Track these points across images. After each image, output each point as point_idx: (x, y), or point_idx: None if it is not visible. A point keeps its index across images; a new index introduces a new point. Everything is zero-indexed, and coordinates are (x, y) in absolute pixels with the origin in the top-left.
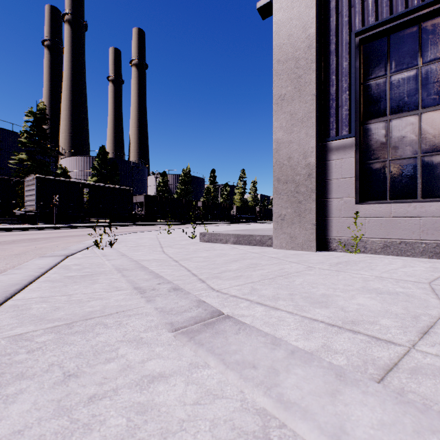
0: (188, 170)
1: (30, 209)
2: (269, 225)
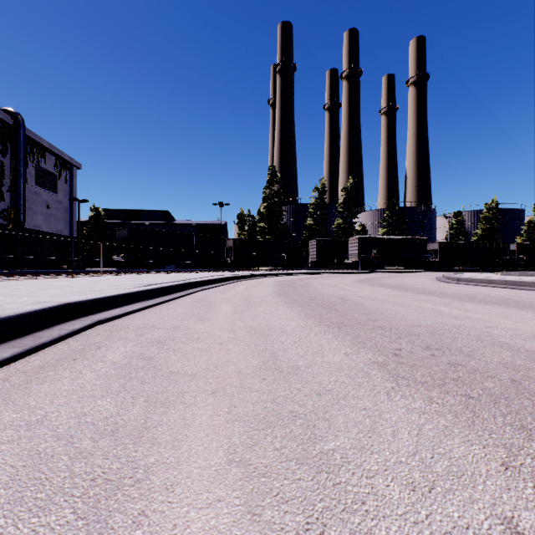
0: (494, 203)
1: (353, 259)
2: None
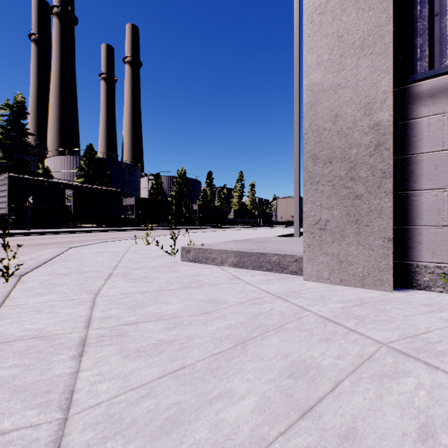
0: (184, 171)
1: (2, 212)
2: (272, 231)
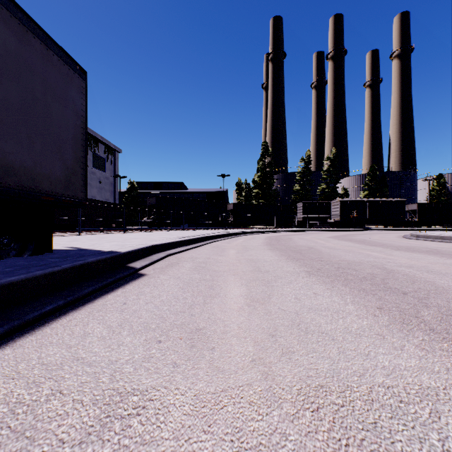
0: None
1: (335, 219)
2: None
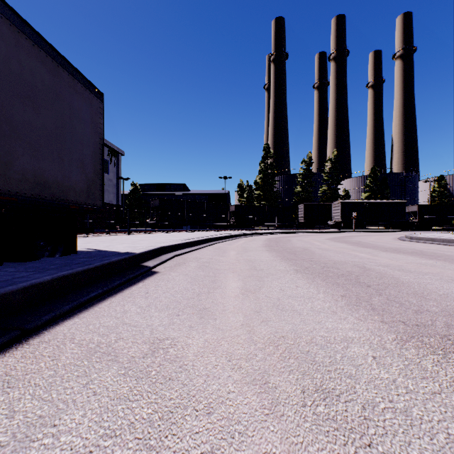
0: None
1: (336, 221)
2: None
